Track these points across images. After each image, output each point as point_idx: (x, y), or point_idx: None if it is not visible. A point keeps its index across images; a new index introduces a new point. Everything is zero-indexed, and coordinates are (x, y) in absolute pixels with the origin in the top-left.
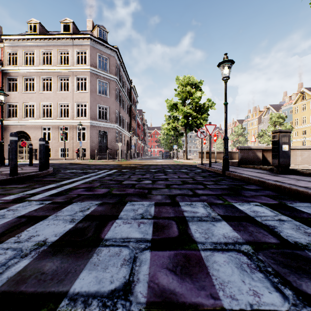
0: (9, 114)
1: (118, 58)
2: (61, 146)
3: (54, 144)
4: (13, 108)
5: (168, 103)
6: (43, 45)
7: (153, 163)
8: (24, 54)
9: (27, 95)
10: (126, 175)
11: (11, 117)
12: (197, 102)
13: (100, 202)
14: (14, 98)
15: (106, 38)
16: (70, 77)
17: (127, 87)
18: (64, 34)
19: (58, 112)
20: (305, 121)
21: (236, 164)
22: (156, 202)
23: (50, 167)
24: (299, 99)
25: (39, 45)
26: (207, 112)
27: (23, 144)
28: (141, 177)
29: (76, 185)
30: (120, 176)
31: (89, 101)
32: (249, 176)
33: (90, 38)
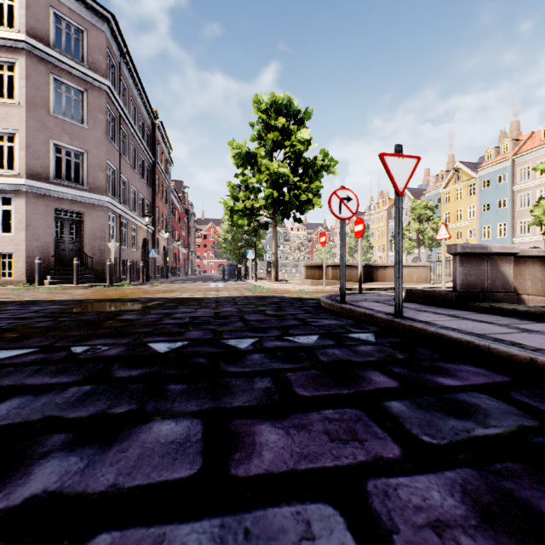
0: None
1: (116, 39)
2: None
3: None
4: None
5: (236, 149)
6: None
7: (196, 292)
8: None
9: None
10: None
11: None
12: (301, 154)
13: None
14: None
15: None
16: None
17: (144, 122)
18: None
19: None
20: (461, 217)
21: (447, 299)
22: None
23: None
24: (452, 180)
25: None
26: (319, 179)
27: None
28: None
29: None
30: None
31: (22, 128)
32: None
33: None
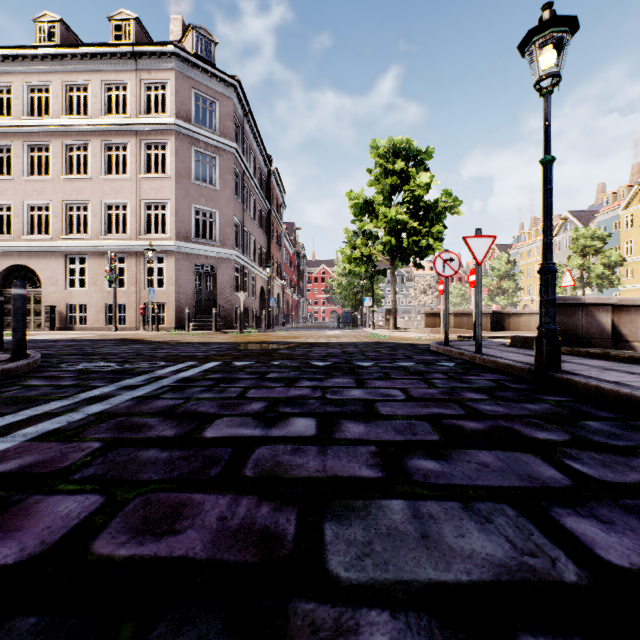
0: None
1: (241, 102)
2: (110, 301)
3: (94, 295)
4: (2, 213)
5: (354, 199)
6: (70, 70)
7: (318, 338)
8: (25, 91)
9: (34, 183)
10: (234, 386)
11: None
12: (420, 198)
13: None
14: (5, 192)
15: (213, 56)
16: (129, 142)
17: (261, 171)
18: (117, 44)
19: (103, 222)
20: None
21: None
22: None
23: (31, 356)
24: (636, 198)
25: (60, 71)
26: (442, 220)
27: None
28: (280, 397)
29: None
30: (213, 391)
31: (172, 198)
32: None
33: (175, 54)
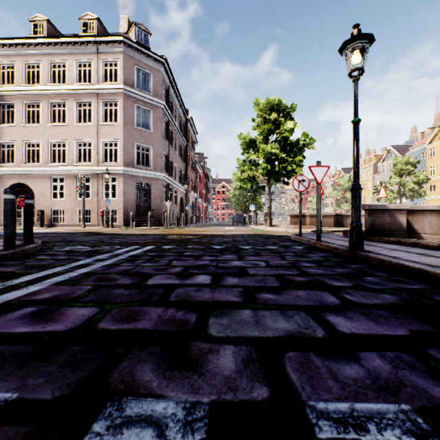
0: (3, 159)
1: (167, 73)
2: (80, 207)
3: (69, 203)
4: (8, 148)
5: (243, 139)
6: (53, 53)
7: (218, 232)
8: (24, 67)
9: (30, 128)
10: (163, 259)
11: (5, 162)
12: (287, 138)
13: (2, 405)
14: (10, 134)
15: (148, 42)
16: (93, 101)
17: (181, 119)
18: (84, 35)
19: (75, 155)
20: None
21: None
22: (217, 402)
23: (36, 242)
24: (437, 136)
25: (47, 54)
26: (302, 153)
27: (20, 203)
28: (191, 265)
29: (33, 291)
30: (151, 262)
31: (121, 138)
32: (427, 267)
33: (123, 42)
